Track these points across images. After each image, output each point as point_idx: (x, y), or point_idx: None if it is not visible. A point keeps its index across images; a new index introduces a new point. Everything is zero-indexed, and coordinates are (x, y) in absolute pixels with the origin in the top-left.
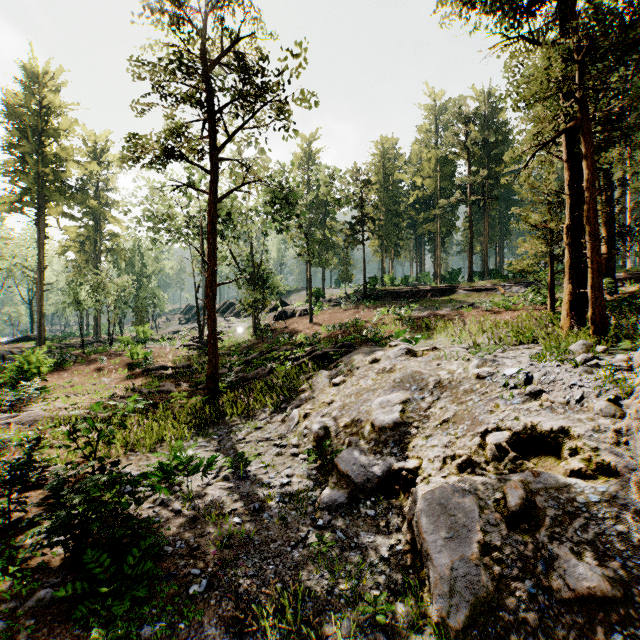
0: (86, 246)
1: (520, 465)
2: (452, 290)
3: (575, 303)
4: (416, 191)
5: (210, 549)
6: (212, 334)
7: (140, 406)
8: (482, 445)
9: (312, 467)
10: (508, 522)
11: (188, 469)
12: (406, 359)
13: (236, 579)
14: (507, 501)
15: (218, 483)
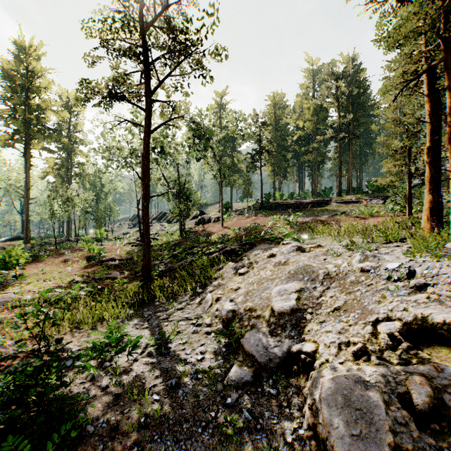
0: (61, 172)
1: (414, 355)
2: (326, 202)
3: (434, 209)
4: (299, 131)
5: (128, 429)
6: (146, 234)
7: (81, 293)
8: (374, 333)
9: (222, 344)
10: (415, 419)
11: (120, 345)
12: (297, 254)
13: None
14: (412, 397)
15: (143, 359)
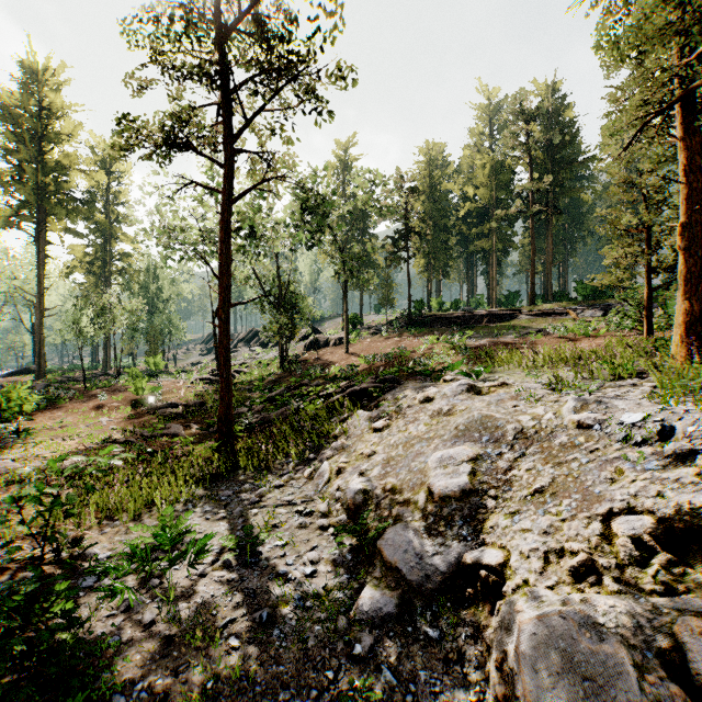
0: (94, 267)
1: (680, 576)
2: (512, 315)
3: (692, 325)
4: (467, 203)
5: (184, 701)
6: (224, 366)
7: (115, 462)
8: (606, 535)
9: (346, 548)
10: (692, 699)
11: (178, 548)
12: (468, 398)
13: None
14: (685, 657)
15: (215, 573)
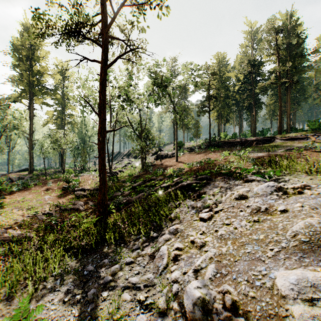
0: (57, 121)
1: None
2: (270, 140)
3: None
4: (239, 82)
5: None
6: (101, 169)
7: None
8: None
9: None
10: None
11: None
12: (279, 198)
13: None
14: None
15: None
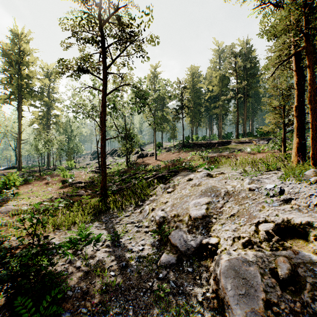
0: (43, 121)
1: (282, 244)
2: (228, 143)
3: (300, 148)
4: (209, 93)
5: (95, 293)
6: (103, 165)
7: (61, 205)
8: (256, 231)
9: (156, 239)
10: (280, 284)
11: (87, 240)
12: (207, 179)
13: (109, 315)
14: (278, 270)
15: (103, 249)
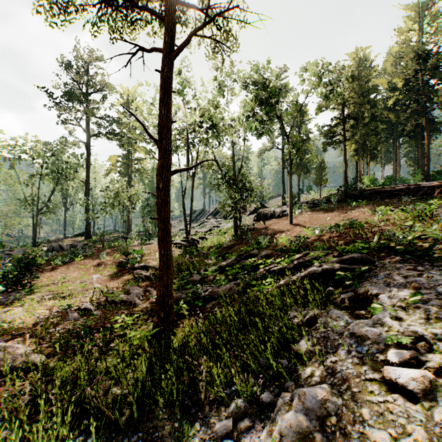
0: (122, 169)
1: None
2: None
3: None
4: (396, 92)
5: None
6: (162, 241)
7: None
8: None
9: None
10: None
11: None
12: None
13: None
14: None
15: None
